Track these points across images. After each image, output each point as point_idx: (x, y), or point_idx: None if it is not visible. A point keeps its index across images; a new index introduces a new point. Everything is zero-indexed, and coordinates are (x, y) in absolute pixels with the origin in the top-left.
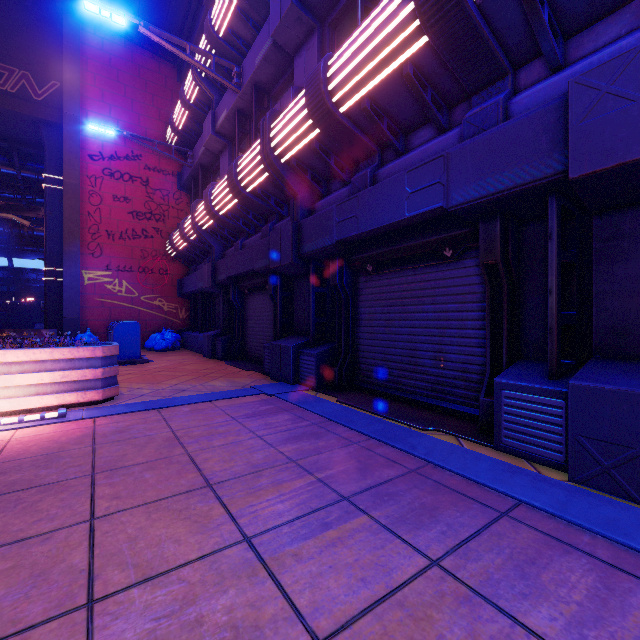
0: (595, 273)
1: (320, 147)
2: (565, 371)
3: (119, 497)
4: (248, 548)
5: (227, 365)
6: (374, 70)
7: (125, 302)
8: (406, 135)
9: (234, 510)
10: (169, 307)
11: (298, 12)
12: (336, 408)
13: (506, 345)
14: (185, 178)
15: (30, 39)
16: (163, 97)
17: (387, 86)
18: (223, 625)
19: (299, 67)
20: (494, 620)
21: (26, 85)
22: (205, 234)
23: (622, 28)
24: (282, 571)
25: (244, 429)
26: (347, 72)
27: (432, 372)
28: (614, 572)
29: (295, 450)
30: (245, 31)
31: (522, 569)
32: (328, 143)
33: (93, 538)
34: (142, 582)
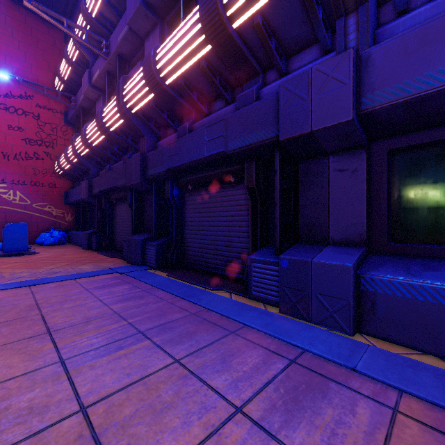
0: (300, 194)
1: (157, 105)
2: (285, 250)
3: None
4: (60, 365)
5: (98, 254)
6: (183, 60)
7: (19, 208)
8: (210, 103)
9: (60, 345)
10: (57, 212)
11: (145, 10)
12: (163, 280)
13: (259, 236)
14: (70, 116)
15: None
16: (52, 53)
17: (193, 71)
18: (23, 408)
19: (148, 48)
20: (194, 384)
21: None
22: (83, 159)
23: (311, 57)
24: (78, 375)
25: (91, 296)
26: (167, 59)
27: (225, 254)
28: (272, 355)
29: (122, 307)
30: (112, 16)
31: (225, 359)
32: (162, 103)
33: None
34: None
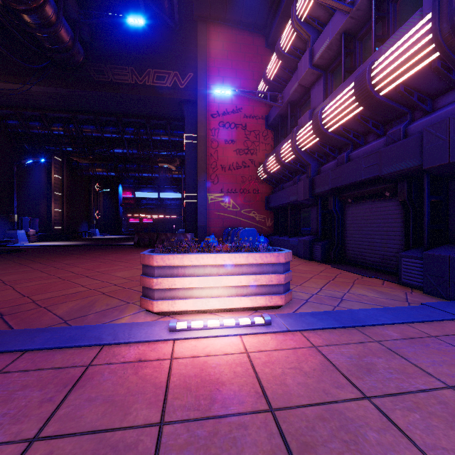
0: None
1: None
2: None
3: None
4: None
5: (336, 268)
6: None
7: (232, 214)
8: None
9: None
10: (259, 217)
11: None
12: None
13: None
14: (273, 118)
15: (178, 51)
16: (255, 62)
17: None
18: None
19: None
20: None
21: (176, 80)
22: (303, 154)
23: None
24: None
25: None
26: None
27: None
28: None
29: None
30: None
31: None
32: None
33: None
34: None
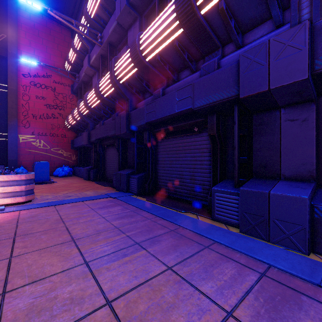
0: (254, 140)
1: (138, 76)
2: (241, 184)
3: (26, 247)
4: (86, 266)
5: (95, 183)
6: (160, 42)
7: (42, 151)
8: (178, 73)
9: (83, 250)
10: (66, 154)
11: (129, 9)
12: (144, 203)
13: (219, 172)
14: (75, 88)
15: None
16: (63, 45)
17: (167, 50)
18: (66, 298)
19: (130, 36)
20: (187, 289)
21: None
22: (84, 117)
23: (264, 31)
24: (99, 275)
25: (96, 214)
26: (148, 42)
27: (189, 185)
28: (244, 268)
29: (119, 223)
30: (104, 16)
31: (206, 269)
32: (142, 75)
33: (10, 266)
34: (31, 283)
